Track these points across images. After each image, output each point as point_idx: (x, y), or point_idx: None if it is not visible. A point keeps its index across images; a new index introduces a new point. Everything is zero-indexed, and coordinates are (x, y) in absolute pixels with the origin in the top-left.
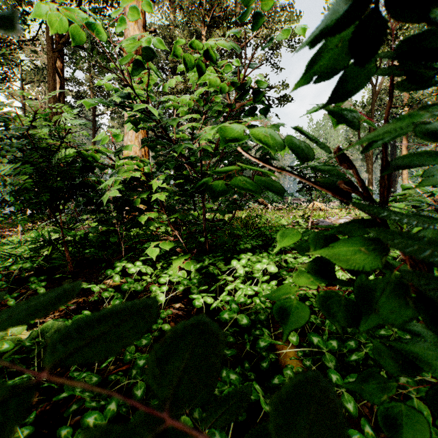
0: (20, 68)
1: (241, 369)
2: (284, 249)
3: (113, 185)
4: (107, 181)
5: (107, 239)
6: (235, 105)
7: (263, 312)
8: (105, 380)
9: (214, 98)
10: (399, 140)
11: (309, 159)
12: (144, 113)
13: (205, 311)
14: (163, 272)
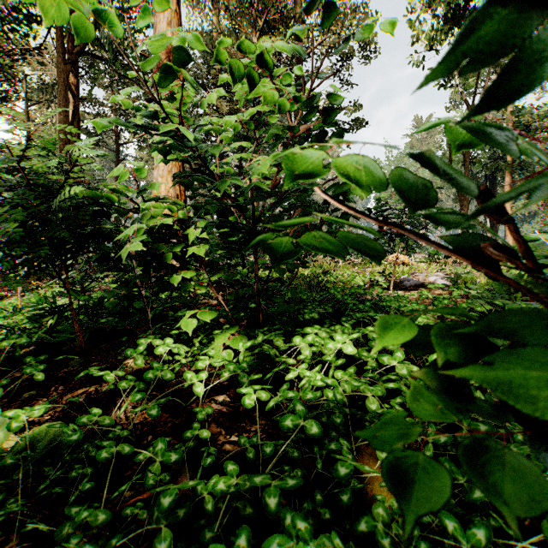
0: (24, 84)
1: (311, 503)
2: (362, 319)
3: (136, 234)
4: (128, 229)
5: (130, 304)
6: (299, 128)
7: (338, 412)
8: (117, 514)
9: (269, 120)
10: (500, 175)
11: (428, 204)
12: (175, 139)
13: (258, 407)
14: (202, 352)
